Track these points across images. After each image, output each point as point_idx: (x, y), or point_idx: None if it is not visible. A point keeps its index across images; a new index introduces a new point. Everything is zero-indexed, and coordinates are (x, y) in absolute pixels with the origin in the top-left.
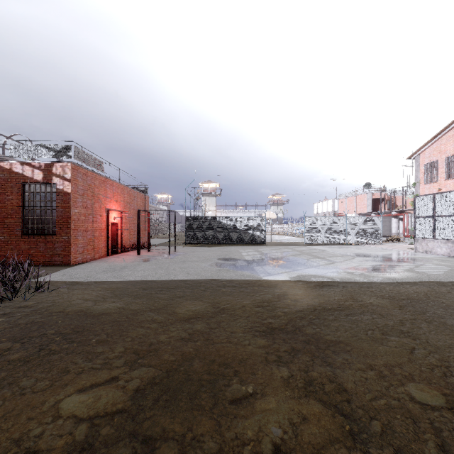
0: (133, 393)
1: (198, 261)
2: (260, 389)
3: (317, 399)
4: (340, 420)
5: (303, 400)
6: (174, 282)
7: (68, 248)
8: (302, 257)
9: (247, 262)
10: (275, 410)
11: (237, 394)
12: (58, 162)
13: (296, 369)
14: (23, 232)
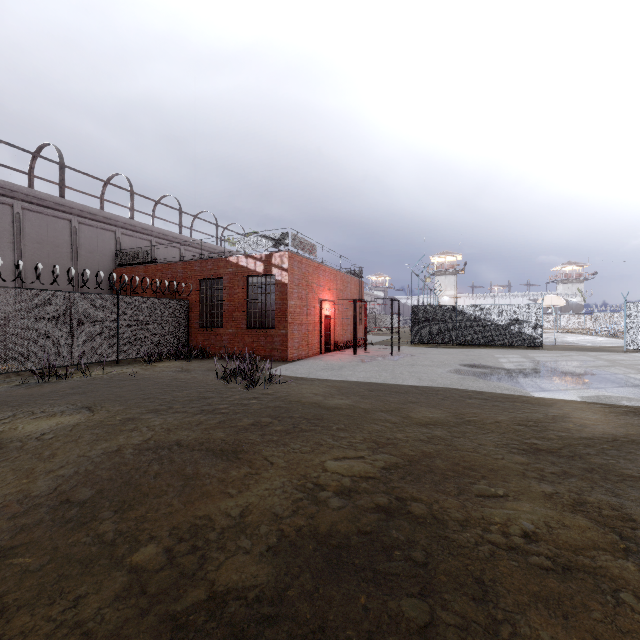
0: (379, 469)
1: (431, 365)
2: (513, 494)
3: (587, 517)
4: (614, 537)
5: (568, 514)
6: (403, 387)
7: (286, 343)
8: (613, 371)
9: (507, 372)
10: (529, 512)
11: (484, 492)
12: (276, 252)
13: (564, 490)
14: (247, 325)
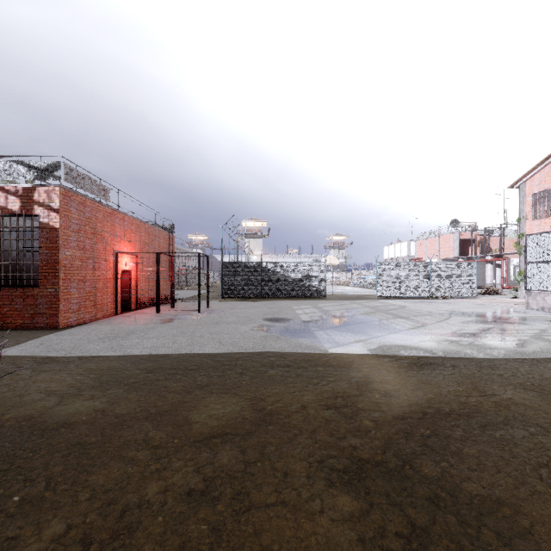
0: None
1: (236, 322)
2: None
3: None
4: None
5: None
6: (197, 358)
7: (55, 305)
8: (378, 317)
9: (305, 325)
10: None
11: None
12: (42, 186)
13: None
14: None
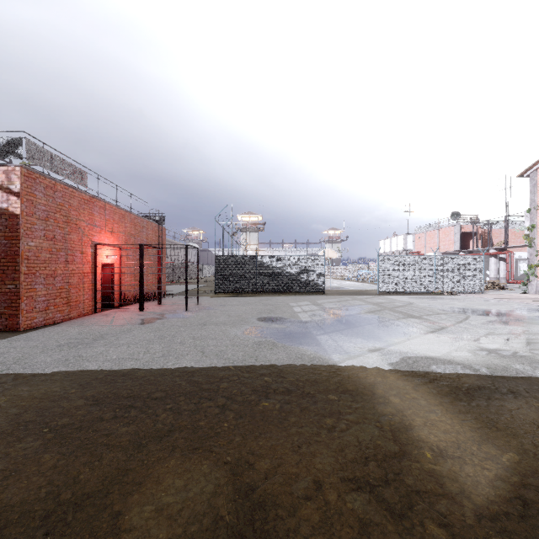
0: None
1: (226, 323)
2: None
3: None
4: None
5: None
6: (168, 378)
7: (16, 304)
8: (387, 316)
9: (305, 326)
10: None
11: None
12: (1, 166)
13: None
14: None
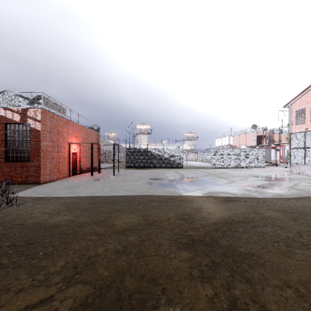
0: None
1: (134, 180)
2: None
3: None
4: None
5: None
6: (115, 198)
7: (39, 171)
8: (210, 177)
9: (170, 181)
10: None
11: None
12: (31, 108)
13: (218, 286)
14: (6, 159)
